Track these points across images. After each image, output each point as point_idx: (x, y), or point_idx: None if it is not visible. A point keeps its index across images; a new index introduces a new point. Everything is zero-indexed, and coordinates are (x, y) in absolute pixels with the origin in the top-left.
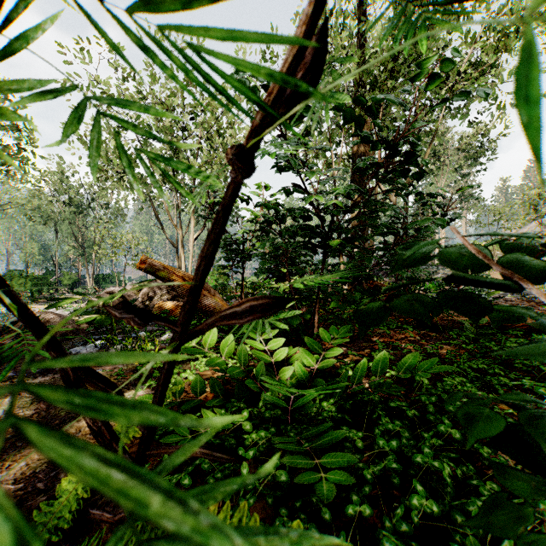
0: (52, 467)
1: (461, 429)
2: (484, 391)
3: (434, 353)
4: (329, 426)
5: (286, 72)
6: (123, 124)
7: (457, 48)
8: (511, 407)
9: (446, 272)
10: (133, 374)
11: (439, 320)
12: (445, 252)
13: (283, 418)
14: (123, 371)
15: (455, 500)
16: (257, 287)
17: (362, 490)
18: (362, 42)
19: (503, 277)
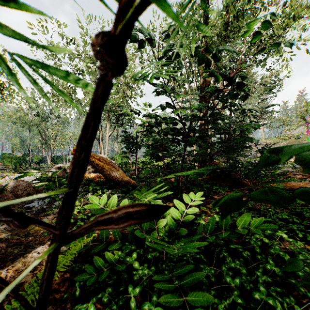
0: None
1: (279, 266)
2: (287, 233)
3: (252, 206)
4: (192, 267)
5: None
6: None
7: (273, 13)
8: None
9: (253, 155)
10: None
11: (253, 185)
12: (303, 153)
13: (160, 256)
14: None
15: None
16: (144, 164)
17: None
18: (206, 21)
19: None
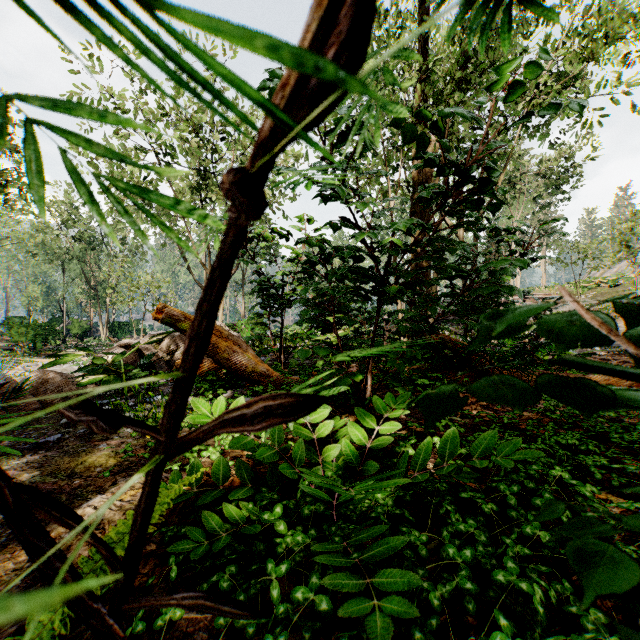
0: (30, 581)
1: (551, 529)
2: (575, 473)
3: (512, 422)
4: (385, 529)
5: (309, 45)
6: (64, 135)
7: (544, 49)
8: (635, 532)
9: None
10: (144, 450)
11: None
12: (547, 319)
13: (327, 513)
14: (131, 447)
15: (549, 632)
16: (299, 339)
17: (427, 622)
18: (423, 47)
19: (629, 355)
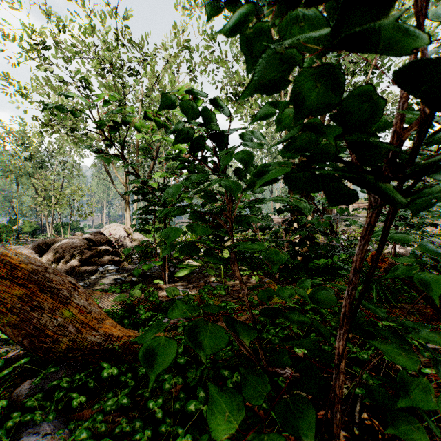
0: None
1: None
2: None
3: None
4: None
5: None
6: None
7: None
8: None
9: (362, 221)
10: None
11: None
12: None
13: None
14: None
15: None
16: None
17: None
18: None
19: None
